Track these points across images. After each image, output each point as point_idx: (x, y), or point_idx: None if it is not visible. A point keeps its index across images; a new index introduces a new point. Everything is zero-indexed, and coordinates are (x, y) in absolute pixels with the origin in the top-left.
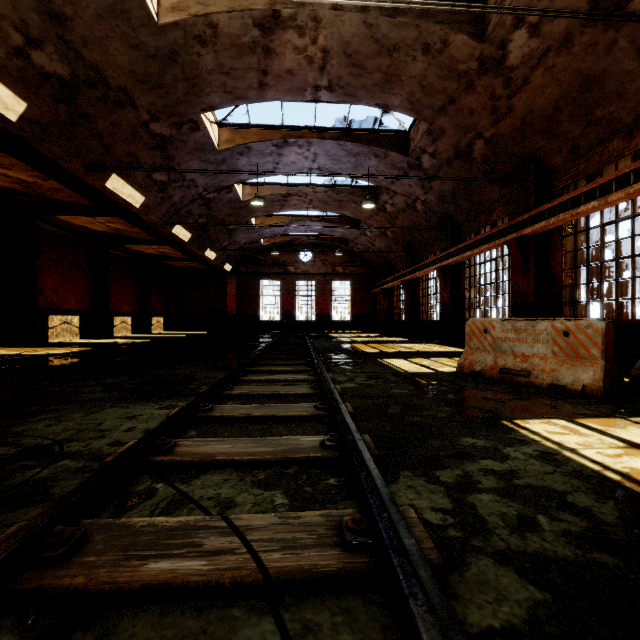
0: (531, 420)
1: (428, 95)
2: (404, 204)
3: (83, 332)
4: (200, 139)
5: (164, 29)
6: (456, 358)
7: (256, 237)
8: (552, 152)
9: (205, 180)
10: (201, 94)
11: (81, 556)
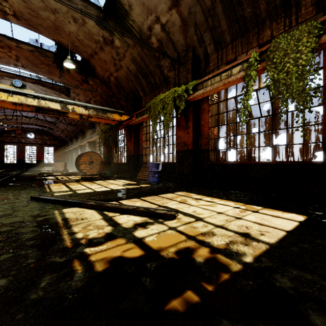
0: None
1: None
2: (64, 128)
3: None
4: None
5: None
6: None
7: (2, 127)
8: (84, 130)
9: None
10: None
11: None
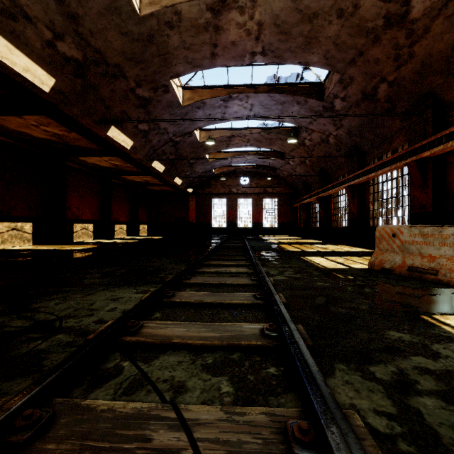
0: (450, 316)
1: (341, 51)
2: (319, 139)
3: (95, 235)
4: (170, 98)
5: (144, 19)
6: (365, 257)
7: (209, 168)
8: (449, 88)
9: (174, 128)
10: (170, 65)
11: (44, 442)
